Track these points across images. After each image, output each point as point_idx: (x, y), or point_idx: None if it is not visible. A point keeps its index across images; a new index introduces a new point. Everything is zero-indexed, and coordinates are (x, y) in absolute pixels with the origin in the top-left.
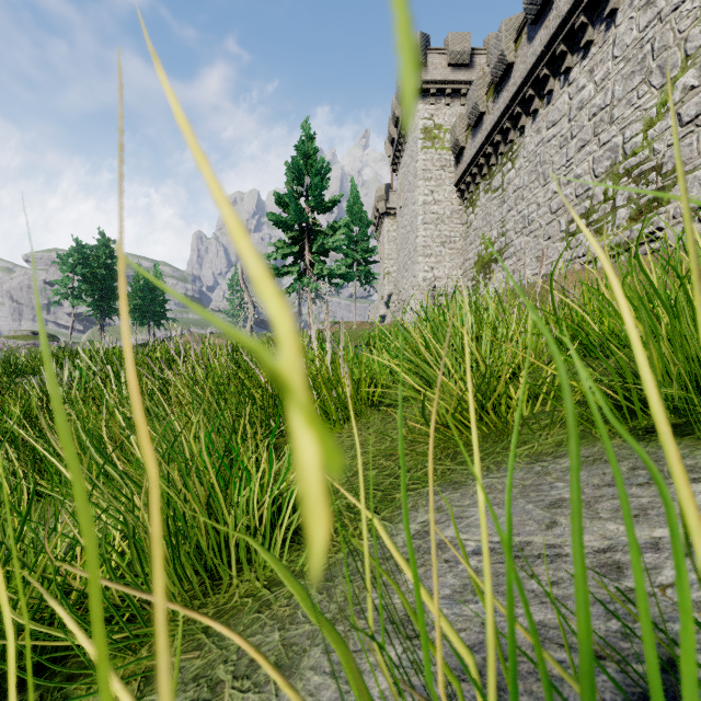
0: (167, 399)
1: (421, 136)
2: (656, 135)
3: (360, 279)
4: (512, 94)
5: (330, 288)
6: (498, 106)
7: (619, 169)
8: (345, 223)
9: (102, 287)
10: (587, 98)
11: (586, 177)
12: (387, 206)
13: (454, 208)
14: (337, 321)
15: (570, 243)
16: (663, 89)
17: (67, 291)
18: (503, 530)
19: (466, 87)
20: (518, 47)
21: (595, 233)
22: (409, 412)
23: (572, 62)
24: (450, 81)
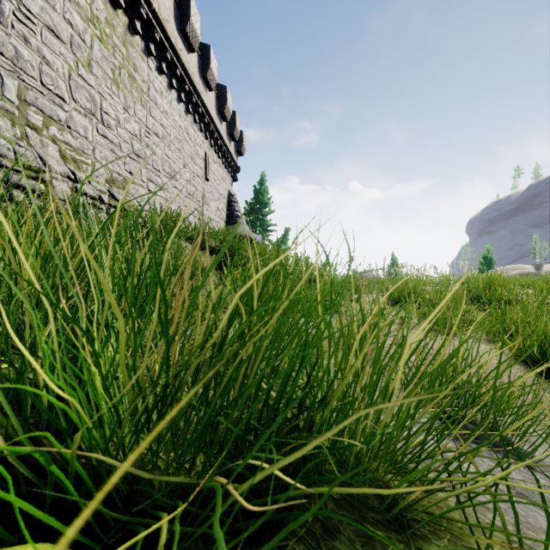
0: None
1: None
2: None
3: None
4: None
5: None
6: None
7: None
8: None
9: None
10: None
11: None
12: None
13: None
14: None
15: None
16: None
17: None
18: (539, 516)
19: None
20: None
21: None
22: None
23: None
24: None
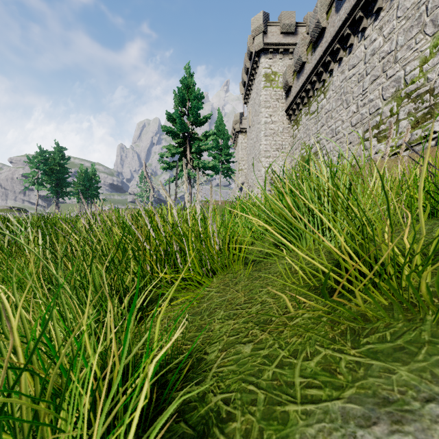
0: (82, 252)
1: (263, 79)
2: (429, 68)
3: (224, 173)
4: (324, 48)
5: (203, 176)
6: (315, 57)
7: (401, 93)
8: (214, 133)
9: (57, 178)
10: (378, 47)
11: (377, 101)
12: (240, 127)
13: (284, 126)
14: (209, 200)
15: (365, 146)
16: (434, 35)
17: (34, 181)
18: None
19: (292, 47)
20: (329, 17)
21: (383, 138)
22: (274, 269)
23: (367, 24)
24: (282, 43)
